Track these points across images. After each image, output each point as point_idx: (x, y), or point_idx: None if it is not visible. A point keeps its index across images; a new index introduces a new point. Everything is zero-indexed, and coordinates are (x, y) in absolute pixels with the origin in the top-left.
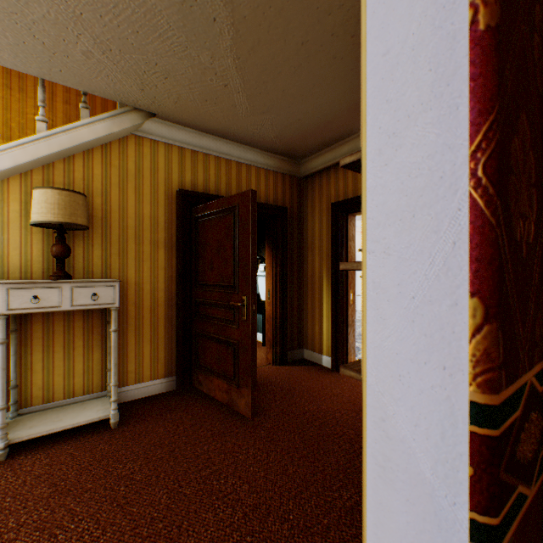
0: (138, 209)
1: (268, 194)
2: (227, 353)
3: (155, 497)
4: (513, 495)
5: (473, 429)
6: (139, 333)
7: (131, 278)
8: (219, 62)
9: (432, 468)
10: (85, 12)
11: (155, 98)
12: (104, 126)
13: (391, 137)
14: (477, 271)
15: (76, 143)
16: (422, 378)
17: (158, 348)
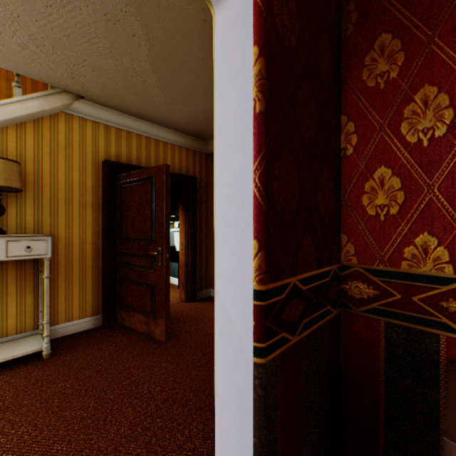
0: (68, 176)
1: (181, 166)
2: (146, 292)
3: (85, 403)
4: (279, 336)
5: (255, 303)
6: (69, 279)
7: (61, 233)
8: (138, 64)
9: (240, 326)
10: (22, 15)
11: (84, 85)
12: (37, 104)
13: (225, 155)
14: (256, 227)
15: (10, 117)
16: (237, 282)
17: (86, 291)
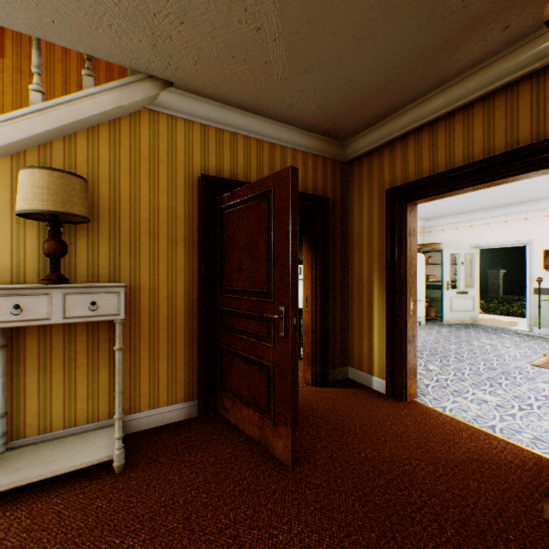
0: (153, 199)
1: (306, 182)
2: (259, 377)
3: None
4: None
5: None
6: (154, 348)
7: (144, 282)
8: None
9: None
10: None
11: (170, 58)
12: (112, 98)
13: None
14: None
15: (78, 118)
16: None
17: (176, 366)
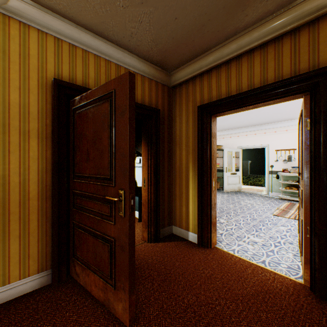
0: (3, 95)
1: (144, 97)
2: (103, 249)
3: None
4: None
5: None
6: (4, 230)
7: None
8: None
9: None
10: None
11: None
12: None
13: None
14: None
15: None
16: None
17: (29, 243)
